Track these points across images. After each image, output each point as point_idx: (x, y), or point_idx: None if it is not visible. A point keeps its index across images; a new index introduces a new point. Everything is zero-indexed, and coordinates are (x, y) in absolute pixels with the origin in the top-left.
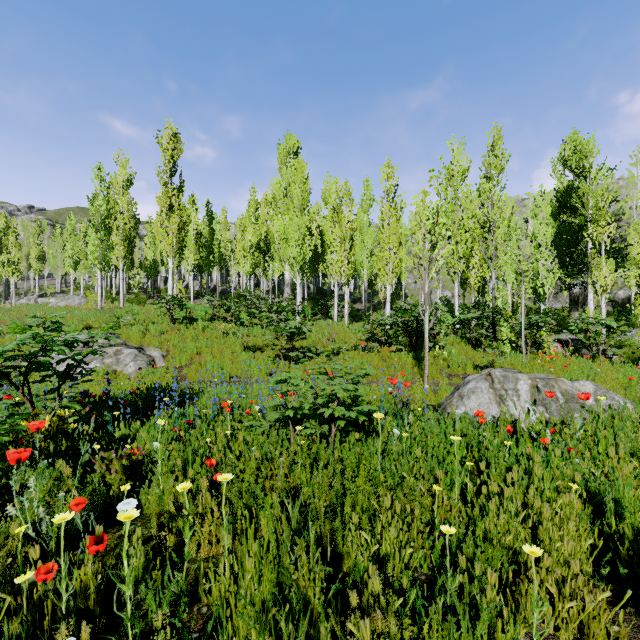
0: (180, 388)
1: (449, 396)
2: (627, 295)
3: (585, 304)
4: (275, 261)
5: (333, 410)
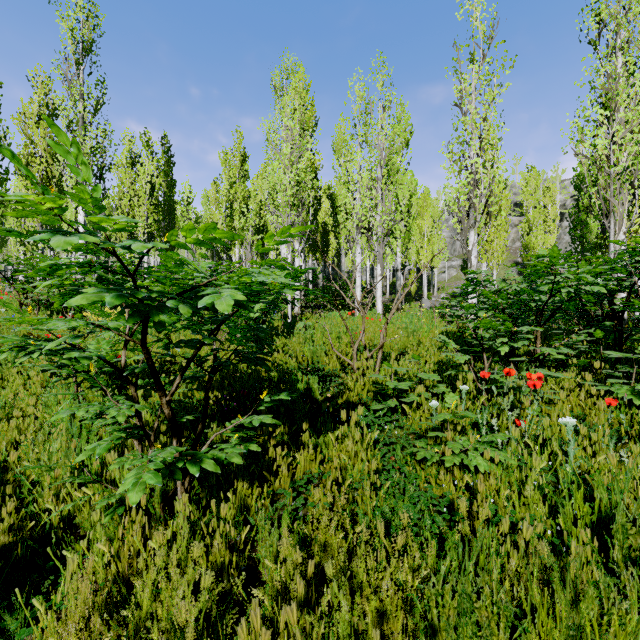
0: None
1: None
2: None
3: None
4: None
5: None
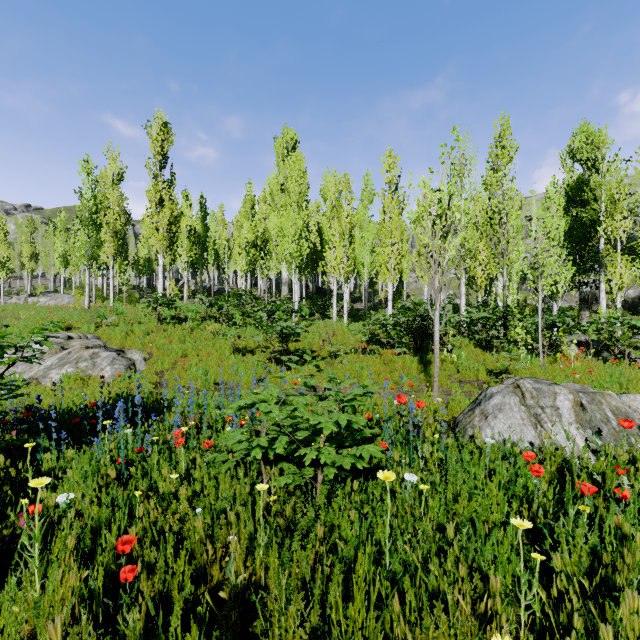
0: (153, 398)
1: (468, 413)
2: (638, 294)
3: (593, 303)
4: (272, 259)
5: (318, 451)
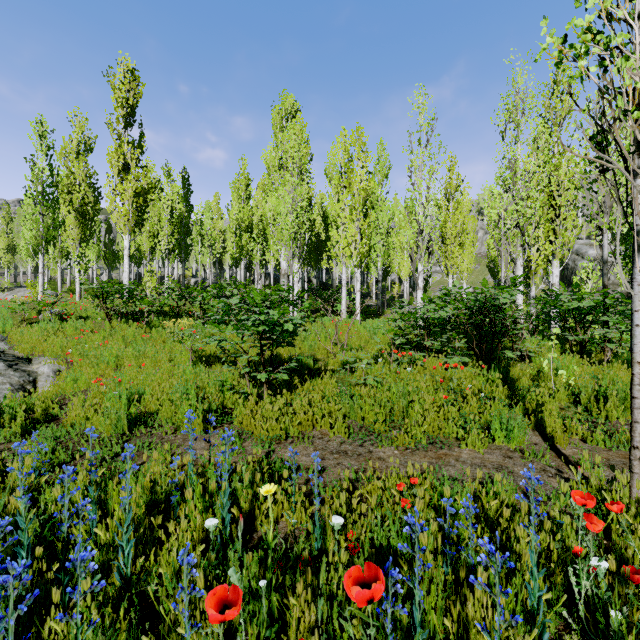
0: None
1: None
2: None
3: None
4: (269, 247)
5: None
